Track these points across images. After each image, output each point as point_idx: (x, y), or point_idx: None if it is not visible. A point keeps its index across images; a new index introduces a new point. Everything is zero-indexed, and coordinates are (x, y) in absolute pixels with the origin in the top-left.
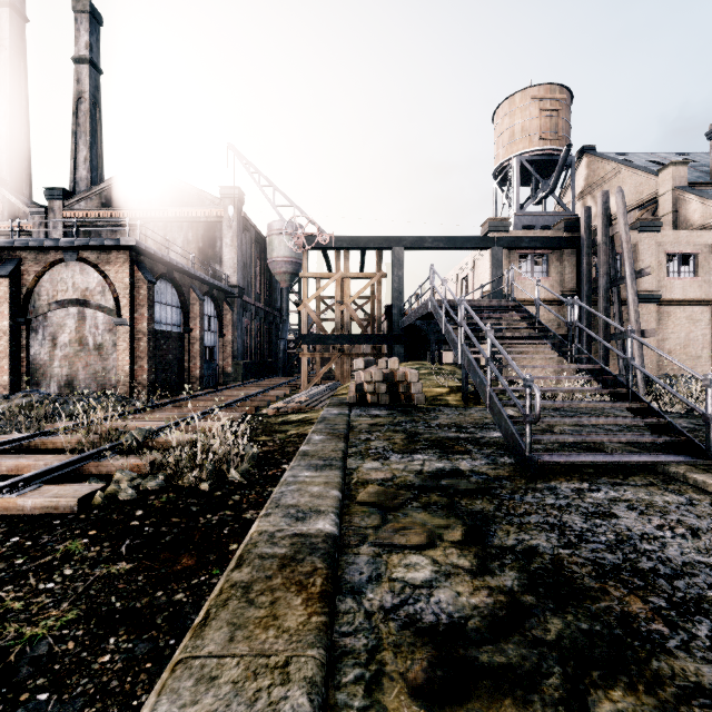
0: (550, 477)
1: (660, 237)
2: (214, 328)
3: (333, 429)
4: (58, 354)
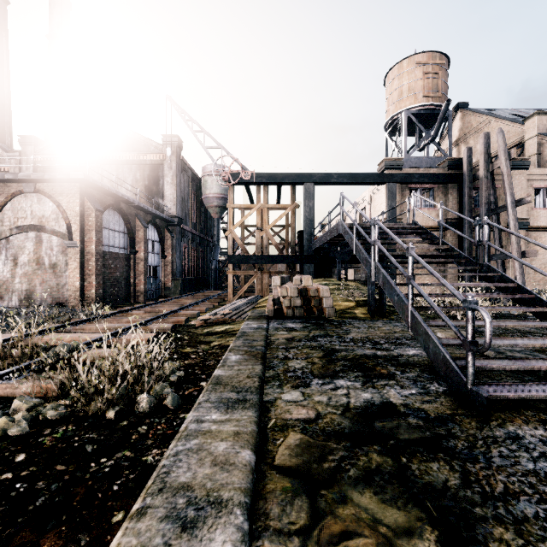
0: (501, 417)
1: (528, 174)
2: (157, 251)
3: (250, 347)
4: (18, 272)
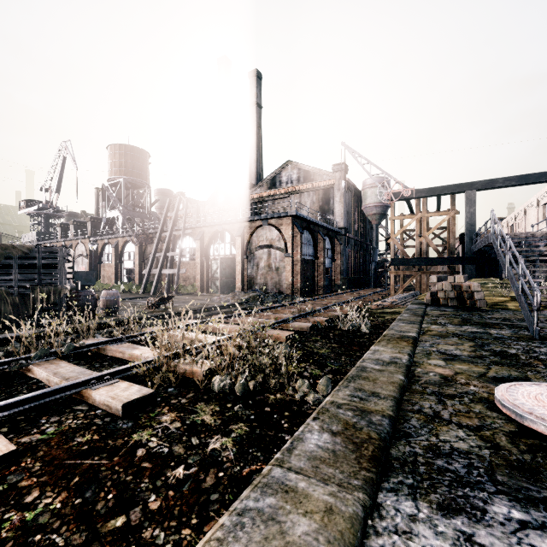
0: None
1: None
2: (329, 256)
3: (414, 313)
4: (259, 272)
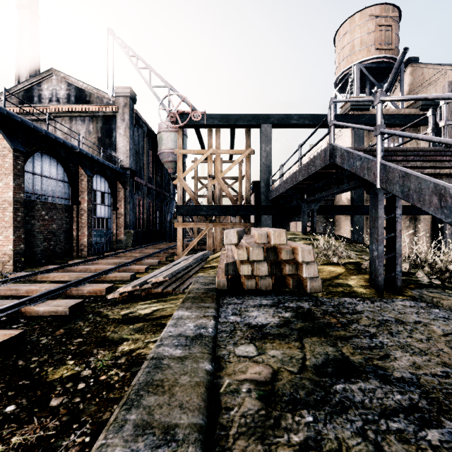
0: None
1: None
2: (107, 203)
3: None
4: None
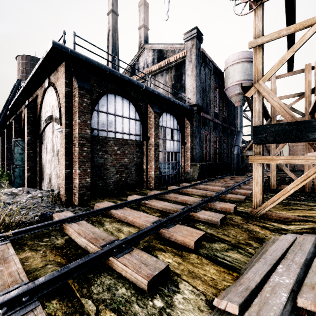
0: None
1: None
2: (176, 138)
3: None
4: (47, 158)
